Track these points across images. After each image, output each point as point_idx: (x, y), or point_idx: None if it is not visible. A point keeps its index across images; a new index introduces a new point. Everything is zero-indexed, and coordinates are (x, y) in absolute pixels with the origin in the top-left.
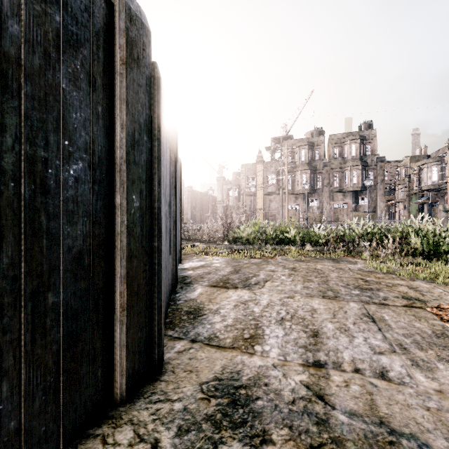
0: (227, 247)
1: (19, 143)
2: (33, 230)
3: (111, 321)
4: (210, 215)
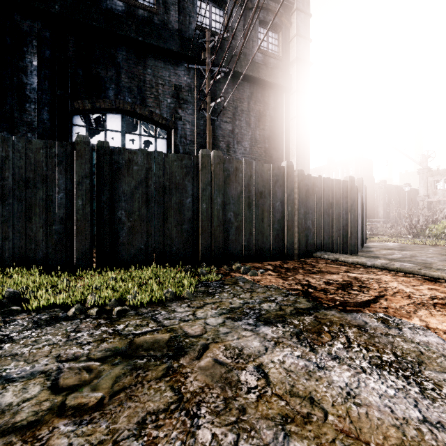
0: (409, 239)
1: (338, 211)
2: (339, 222)
3: (348, 239)
4: (395, 215)
